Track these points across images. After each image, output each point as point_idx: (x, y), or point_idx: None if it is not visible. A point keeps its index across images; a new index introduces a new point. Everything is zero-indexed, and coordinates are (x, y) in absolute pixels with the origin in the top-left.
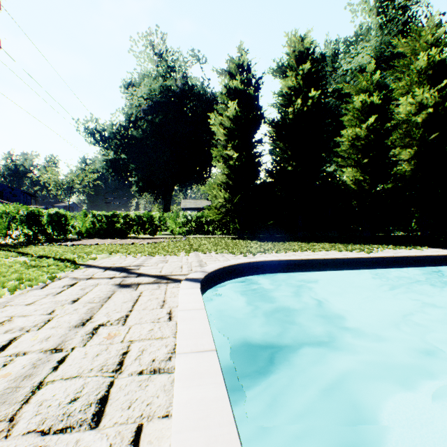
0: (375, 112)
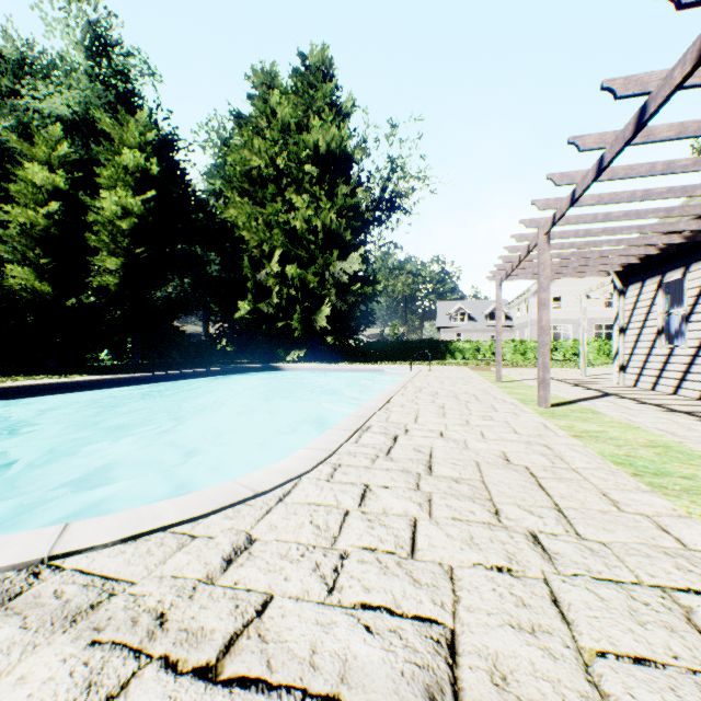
0: (64, 197)
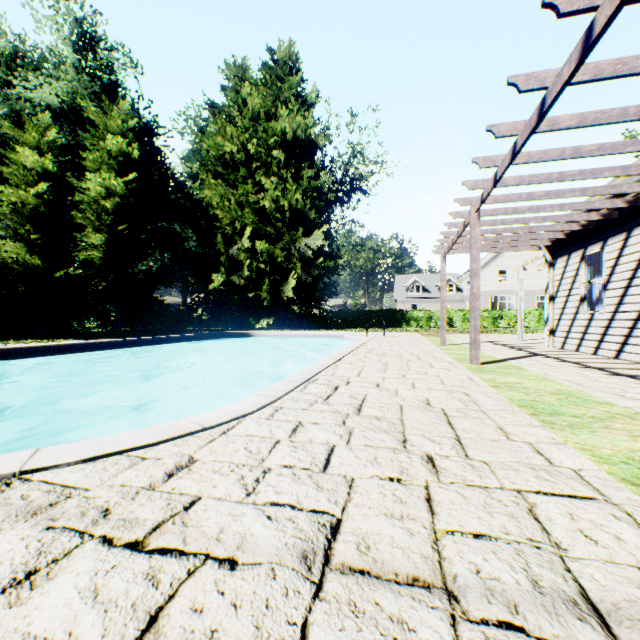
0: (52, 179)
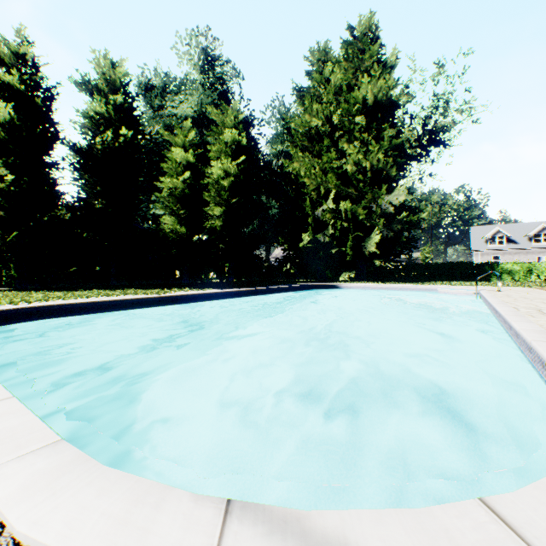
0: (192, 168)
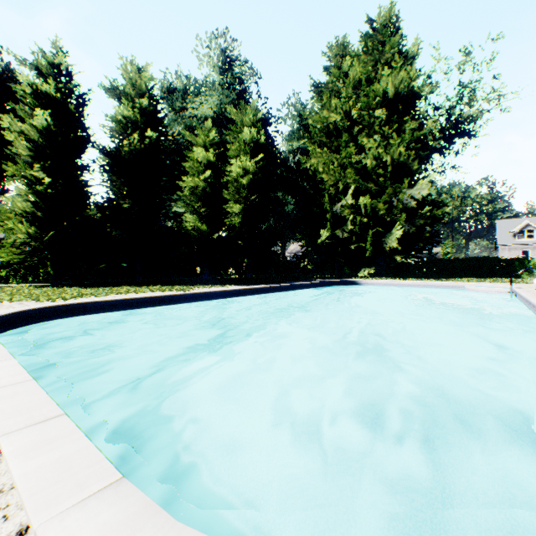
0: (212, 167)
